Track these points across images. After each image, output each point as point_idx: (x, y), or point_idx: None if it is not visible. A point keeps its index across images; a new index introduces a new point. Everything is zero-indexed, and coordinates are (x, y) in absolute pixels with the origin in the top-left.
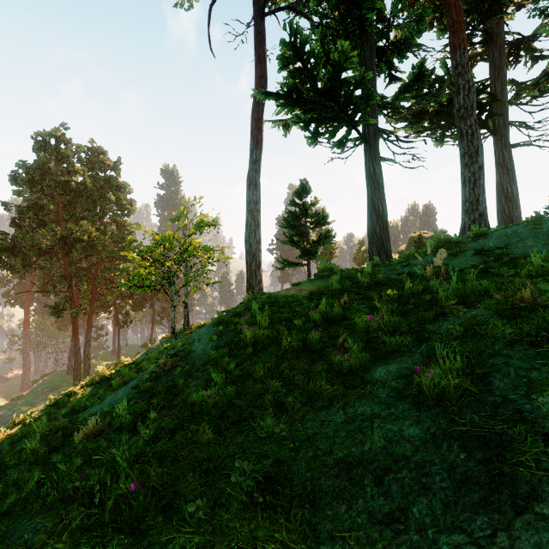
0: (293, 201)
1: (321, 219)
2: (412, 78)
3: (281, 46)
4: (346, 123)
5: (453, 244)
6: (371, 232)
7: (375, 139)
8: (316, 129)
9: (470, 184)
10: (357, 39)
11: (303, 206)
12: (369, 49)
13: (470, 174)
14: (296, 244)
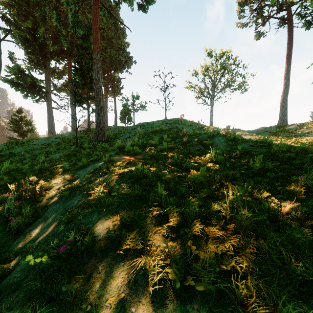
0: (15, 114)
1: (29, 123)
2: (65, 83)
3: (13, 68)
4: (39, 95)
5: (59, 134)
6: (49, 130)
7: (50, 101)
8: (27, 94)
9: (73, 122)
10: (43, 68)
11: (20, 117)
12: (48, 73)
13: (73, 120)
14: (17, 131)
